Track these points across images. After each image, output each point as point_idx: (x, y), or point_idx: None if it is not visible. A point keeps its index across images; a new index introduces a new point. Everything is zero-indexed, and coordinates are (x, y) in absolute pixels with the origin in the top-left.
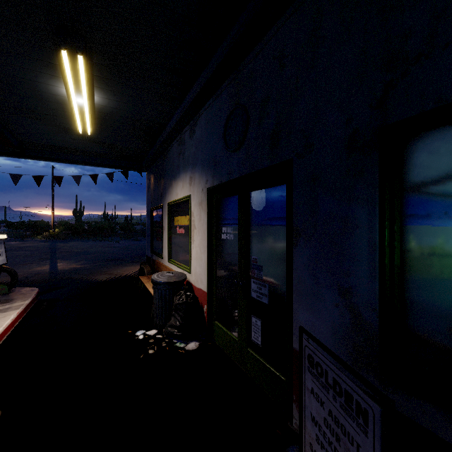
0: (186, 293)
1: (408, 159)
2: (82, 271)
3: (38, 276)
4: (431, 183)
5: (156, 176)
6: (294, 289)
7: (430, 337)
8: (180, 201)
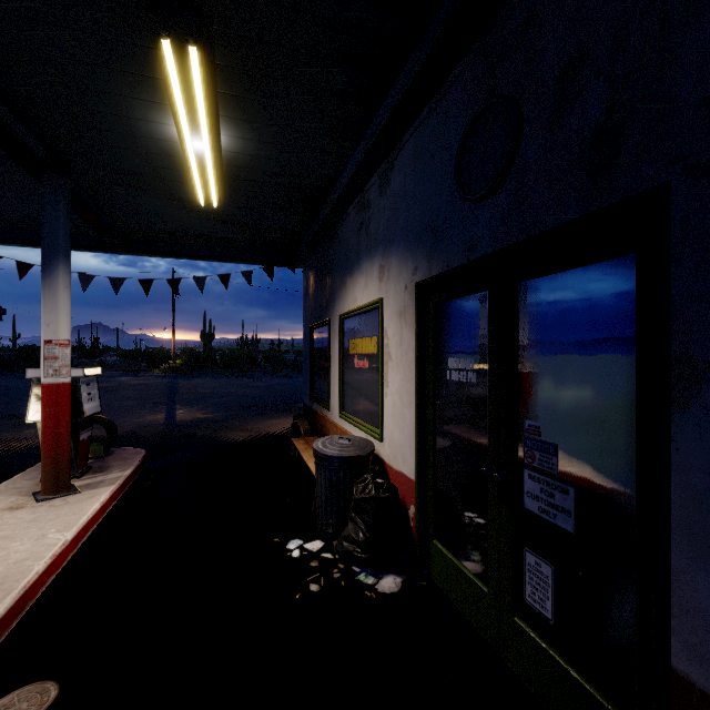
0: (376, 480)
1: None
2: (208, 424)
3: (149, 430)
4: None
5: (318, 273)
6: (678, 518)
7: None
8: (361, 311)
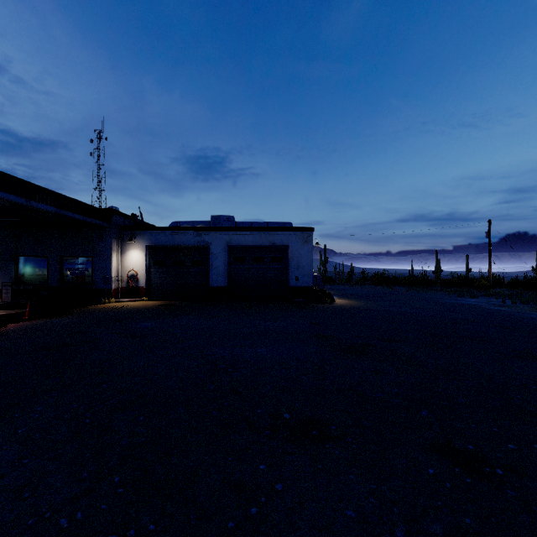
0: None
1: (19, 260)
2: None
3: None
4: (21, 263)
5: None
6: (1, 278)
7: (21, 279)
8: None
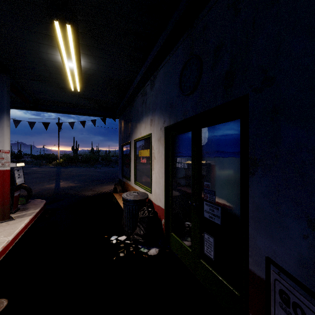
0: (148, 209)
1: None
2: (75, 188)
3: (47, 191)
4: None
5: (125, 121)
6: (251, 215)
7: None
8: (143, 138)
